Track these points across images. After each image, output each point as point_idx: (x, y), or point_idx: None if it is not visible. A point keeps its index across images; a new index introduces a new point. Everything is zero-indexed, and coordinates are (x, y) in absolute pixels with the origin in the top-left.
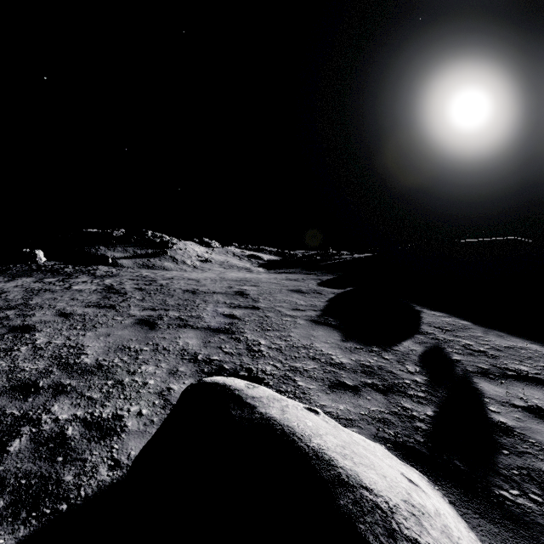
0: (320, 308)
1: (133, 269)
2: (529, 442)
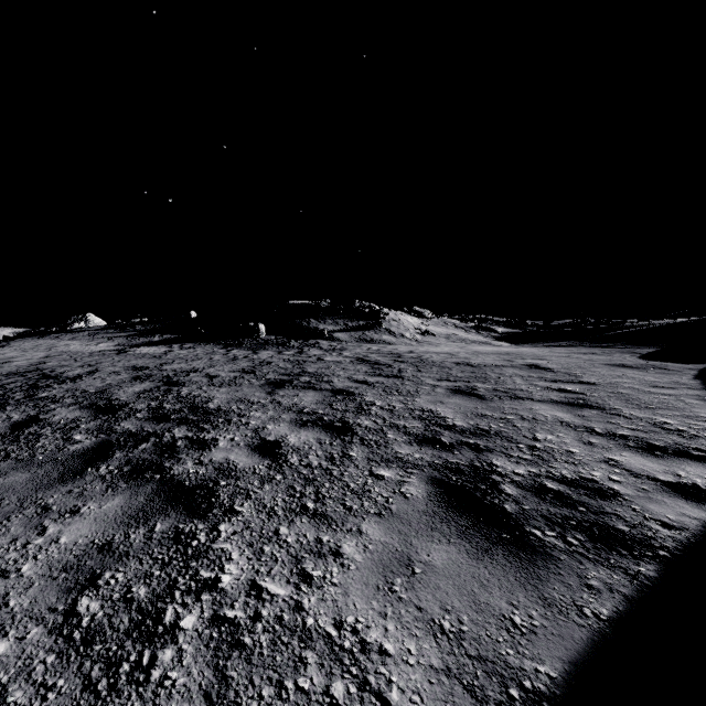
0: (696, 386)
1: (353, 344)
2: None
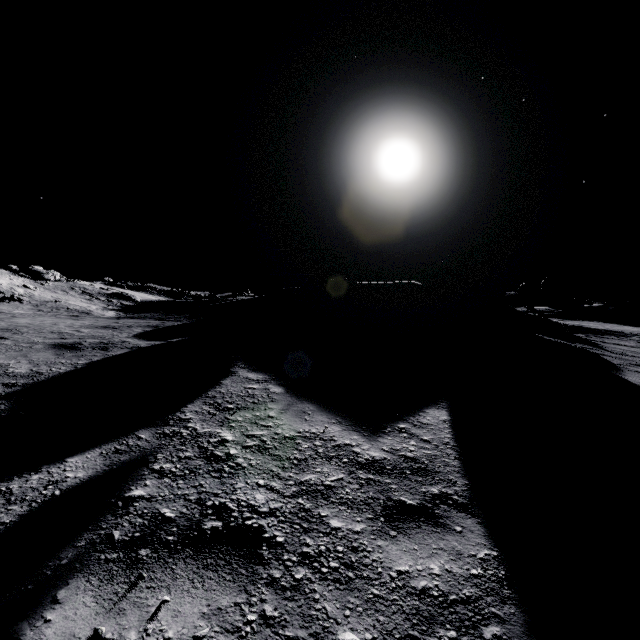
0: (38, 378)
1: None
2: None
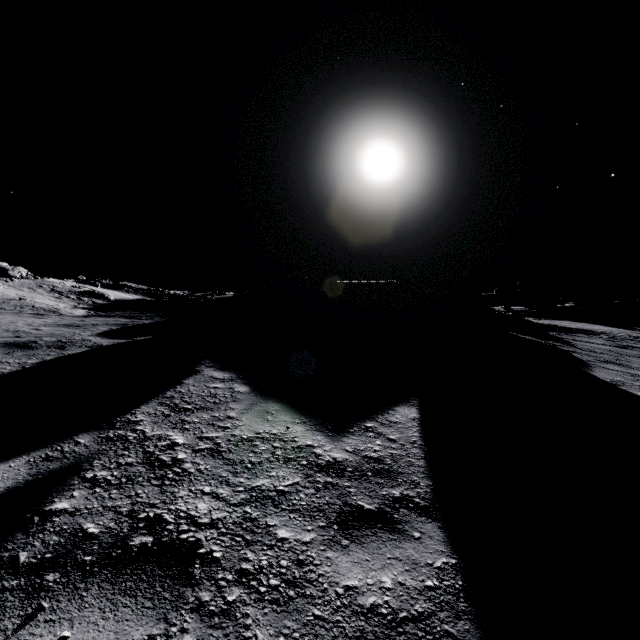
0: None
1: None
2: None
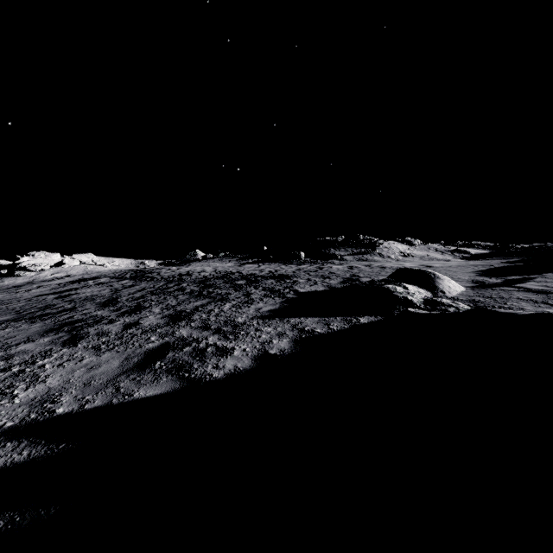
0: (479, 270)
1: (354, 262)
2: (516, 287)
